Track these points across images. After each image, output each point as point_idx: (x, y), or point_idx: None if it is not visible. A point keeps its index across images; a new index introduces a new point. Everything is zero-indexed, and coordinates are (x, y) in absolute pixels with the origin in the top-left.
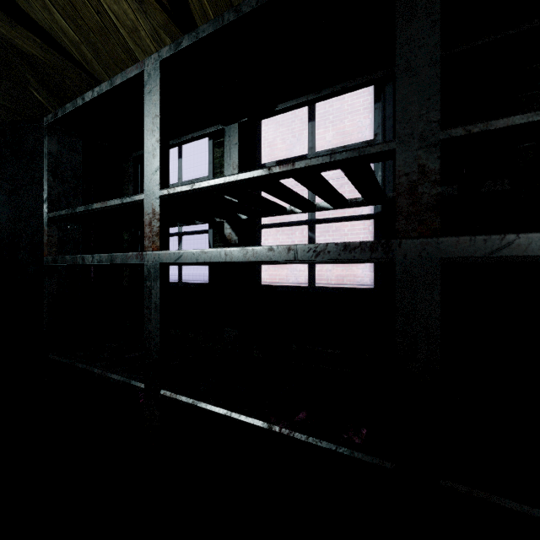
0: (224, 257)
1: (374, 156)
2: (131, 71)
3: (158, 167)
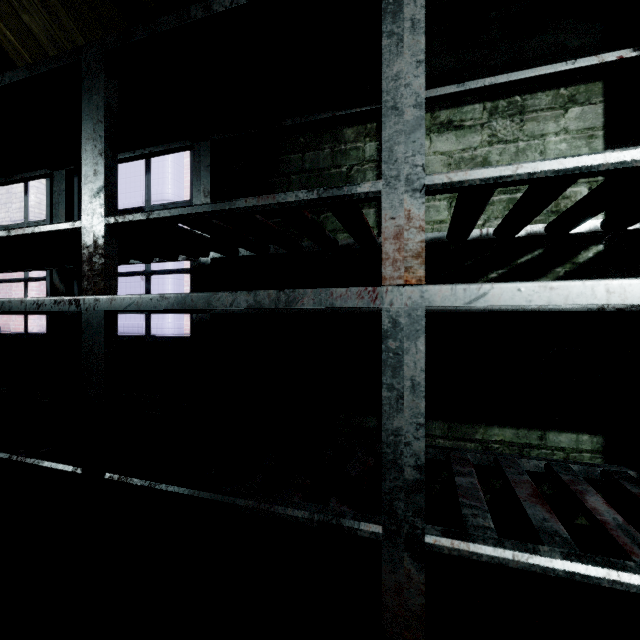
0: None
1: (73, 230)
2: None
3: None
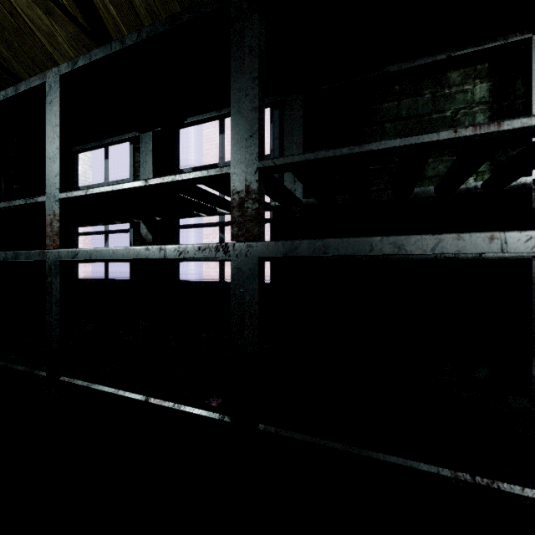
0: (112, 255)
1: (218, 176)
2: (34, 80)
3: (58, 172)
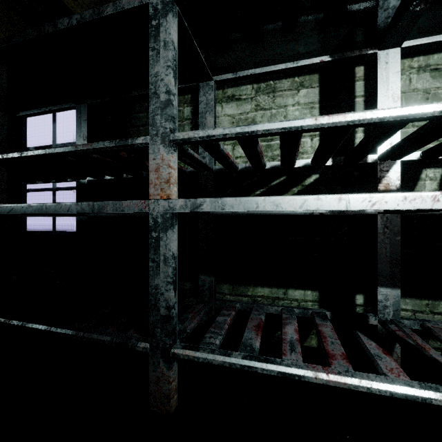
0: None
1: None
2: None
3: None
